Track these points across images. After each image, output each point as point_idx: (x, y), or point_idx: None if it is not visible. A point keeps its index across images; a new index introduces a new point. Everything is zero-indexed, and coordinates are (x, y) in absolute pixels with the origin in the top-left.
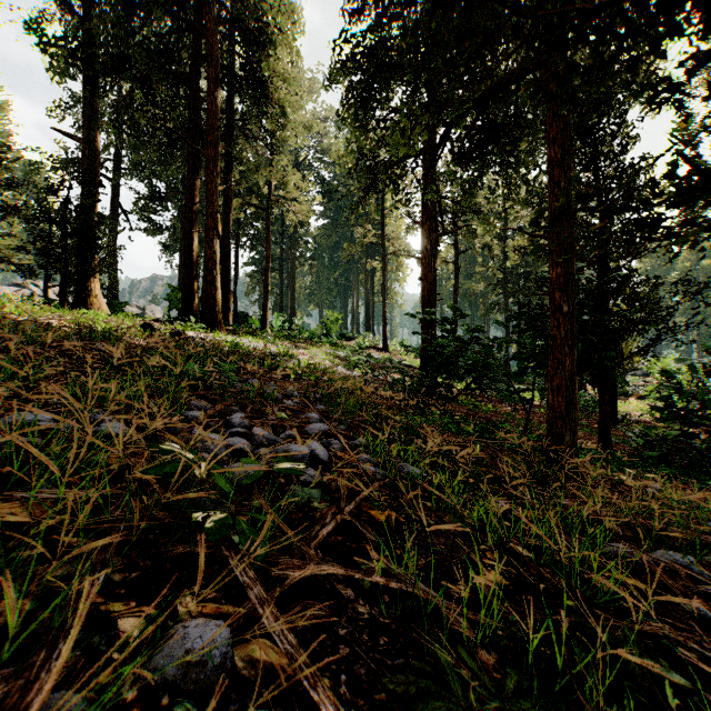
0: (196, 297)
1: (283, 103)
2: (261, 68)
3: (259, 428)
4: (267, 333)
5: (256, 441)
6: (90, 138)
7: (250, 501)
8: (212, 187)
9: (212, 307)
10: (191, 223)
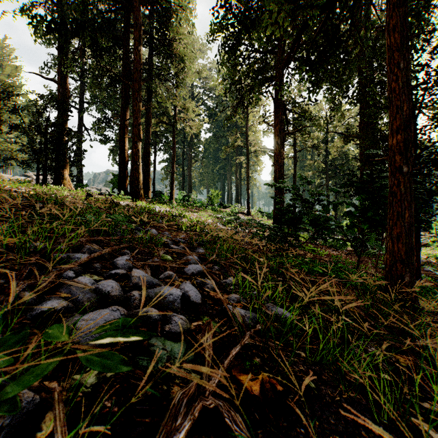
0: (127, 179)
1: (183, 55)
2: (168, 32)
3: (138, 269)
4: (173, 203)
5: (132, 282)
6: (63, 81)
7: (86, 372)
8: (136, 108)
9: (136, 185)
10: (124, 132)
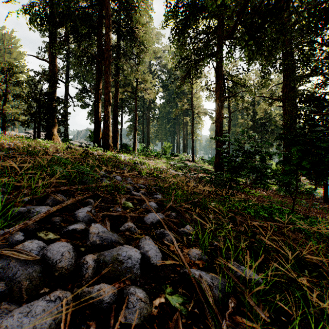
0: (100, 135)
1: (143, 38)
2: (132, 21)
3: (97, 224)
4: (135, 153)
5: (89, 240)
6: (52, 61)
7: None
8: (107, 79)
9: (107, 139)
10: (98, 99)
